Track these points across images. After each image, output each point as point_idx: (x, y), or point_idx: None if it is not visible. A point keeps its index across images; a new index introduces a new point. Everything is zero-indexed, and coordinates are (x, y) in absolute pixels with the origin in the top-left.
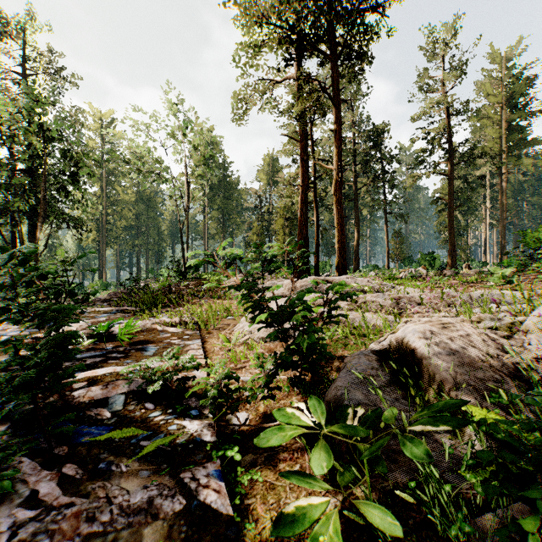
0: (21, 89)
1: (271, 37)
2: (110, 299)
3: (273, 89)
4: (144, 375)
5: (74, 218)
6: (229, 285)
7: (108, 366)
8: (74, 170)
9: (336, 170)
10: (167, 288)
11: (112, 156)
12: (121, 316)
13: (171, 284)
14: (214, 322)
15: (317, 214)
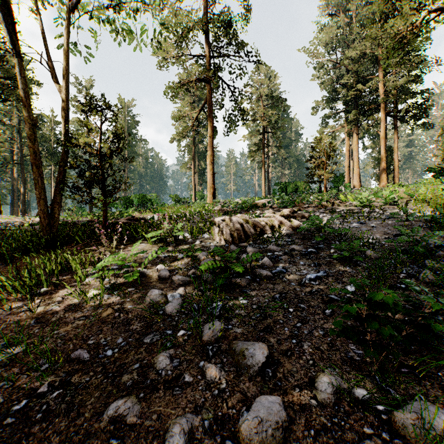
0: None
1: None
2: None
3: None
4: None
5: None
6: None
7: None
8: None
9: None
10: None
11: None
12: None
13: None
14: None
15: None
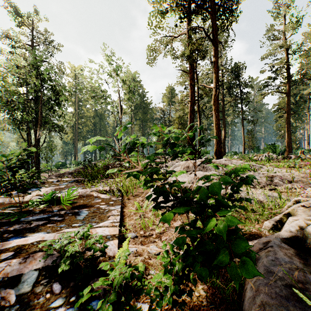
0: (30, 54)
1: (171, 3)
2: (74, 172)
3: (172, 42)
4: (60, 249)
5: (59, 125)
6: (132, 171)
7: (45, 230)
8: (58, 98)
9: (215, 88)
10: (106, 166)
11: (78, 89)
12: (75, 184)
13: (109, 163)
14: (132, 191)
15: (199, 120)
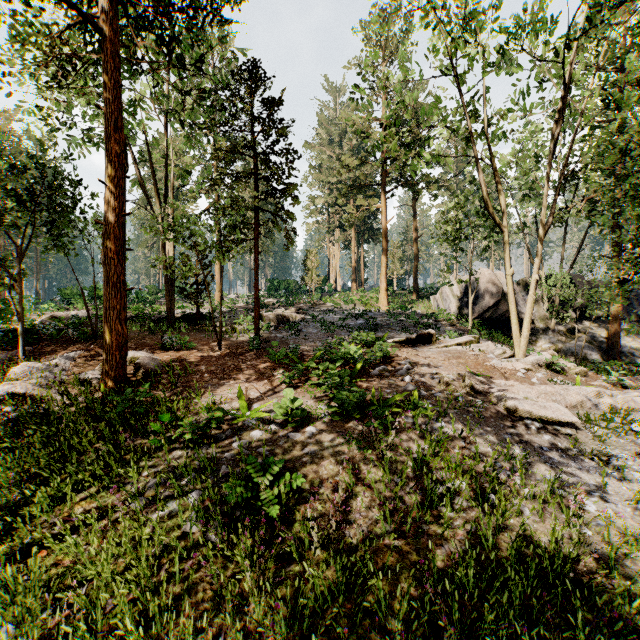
0: None
1: None
2: None
3: None
4: None
5: None
6: None
7: None
8: None
9: None
10: None
11: None
12: None
13: None
14: None
15: None
